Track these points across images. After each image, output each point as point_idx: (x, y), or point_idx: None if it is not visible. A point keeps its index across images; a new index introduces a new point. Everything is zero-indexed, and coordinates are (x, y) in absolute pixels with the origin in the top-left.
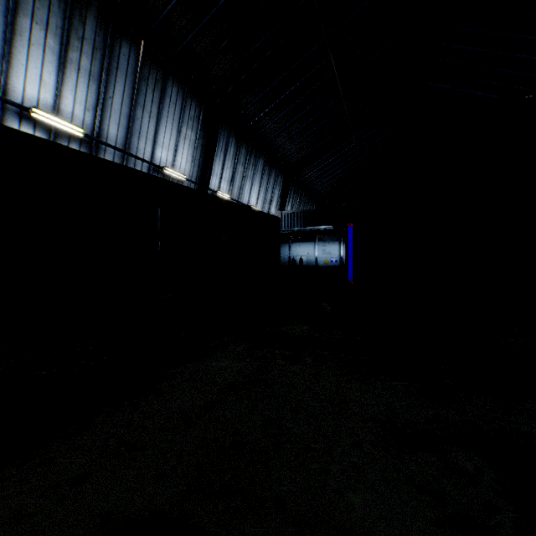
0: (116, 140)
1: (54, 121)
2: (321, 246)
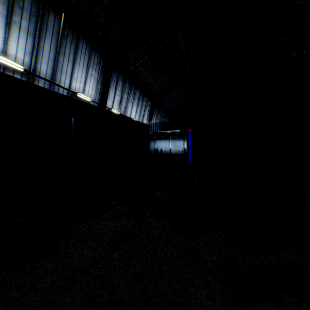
0: (46, 74)
1: (2, 60)
2: (173, 142)
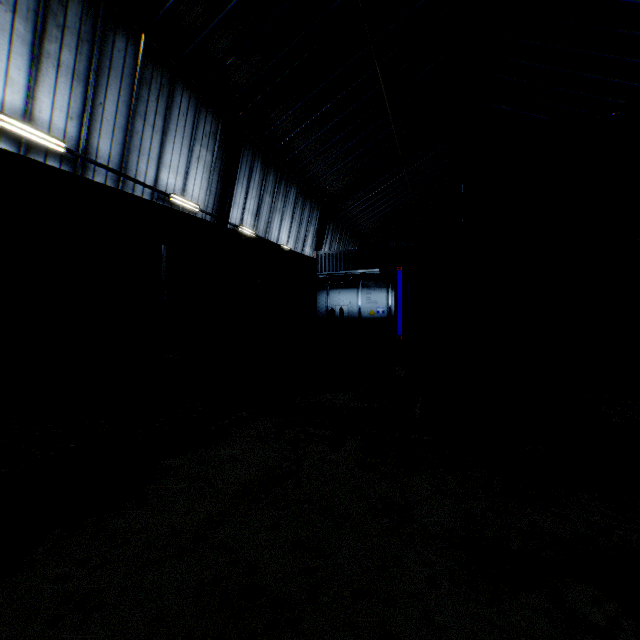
0: (109, 158)
1: (24, 131)
2: (365, 294)
